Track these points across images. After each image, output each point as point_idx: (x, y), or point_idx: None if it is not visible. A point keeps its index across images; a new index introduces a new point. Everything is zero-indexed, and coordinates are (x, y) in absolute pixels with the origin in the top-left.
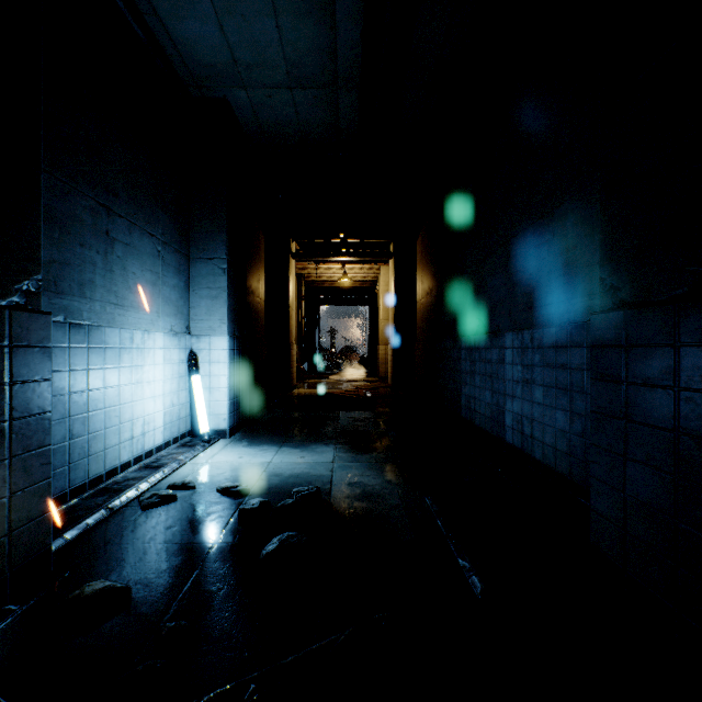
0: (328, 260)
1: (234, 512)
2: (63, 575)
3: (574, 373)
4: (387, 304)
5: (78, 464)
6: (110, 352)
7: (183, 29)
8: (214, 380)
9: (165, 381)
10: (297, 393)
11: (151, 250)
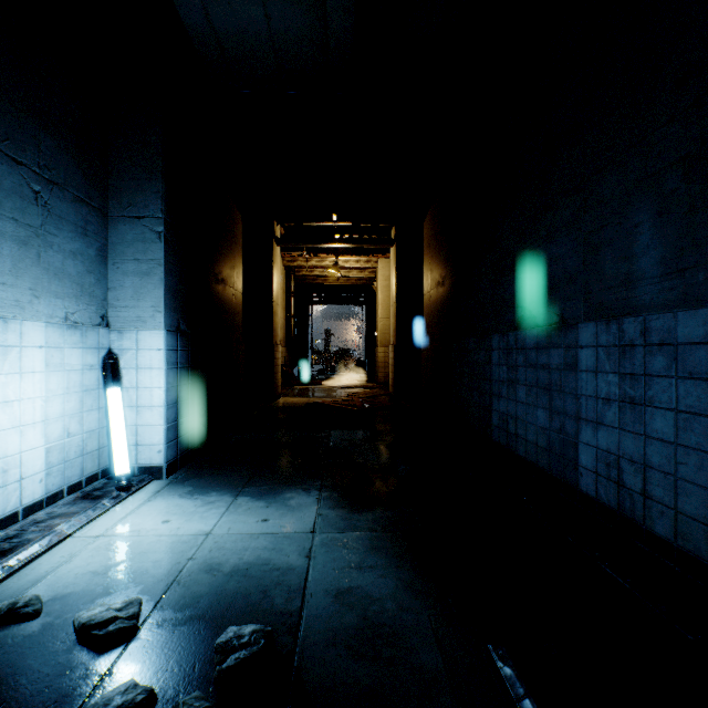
0: (320, 250)
1: None
2: None
3: None
4: (387, 301)
5: None
6: None
7: None
8: (144, 394)
9: (48, 398)
10: (282, 403)
11: (17, 187)
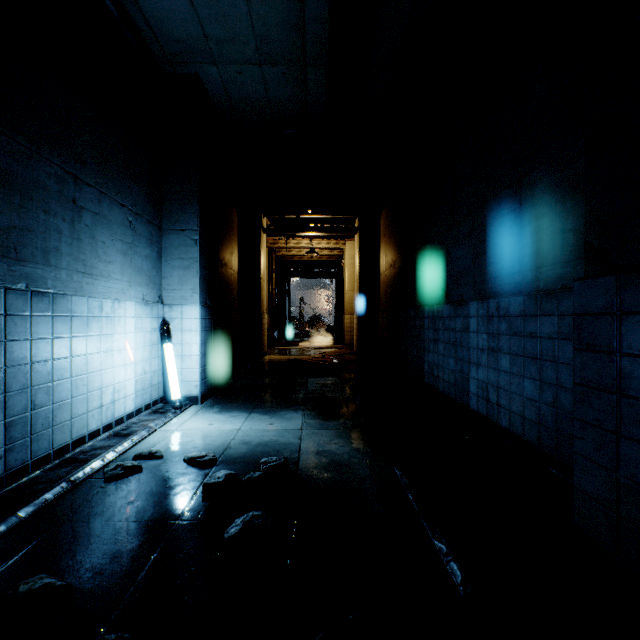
0: (297, 235)
1: (199, 485)
2: (9, 560)
3: (544, 342)
4: (352, 276)
5: (41, 435)
6: (77, 321)
7: (153, 1)
8: (186, 347)
9: (136, 349)
10: (268, 359)
11: (122, 220)
